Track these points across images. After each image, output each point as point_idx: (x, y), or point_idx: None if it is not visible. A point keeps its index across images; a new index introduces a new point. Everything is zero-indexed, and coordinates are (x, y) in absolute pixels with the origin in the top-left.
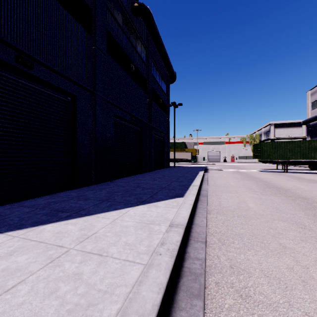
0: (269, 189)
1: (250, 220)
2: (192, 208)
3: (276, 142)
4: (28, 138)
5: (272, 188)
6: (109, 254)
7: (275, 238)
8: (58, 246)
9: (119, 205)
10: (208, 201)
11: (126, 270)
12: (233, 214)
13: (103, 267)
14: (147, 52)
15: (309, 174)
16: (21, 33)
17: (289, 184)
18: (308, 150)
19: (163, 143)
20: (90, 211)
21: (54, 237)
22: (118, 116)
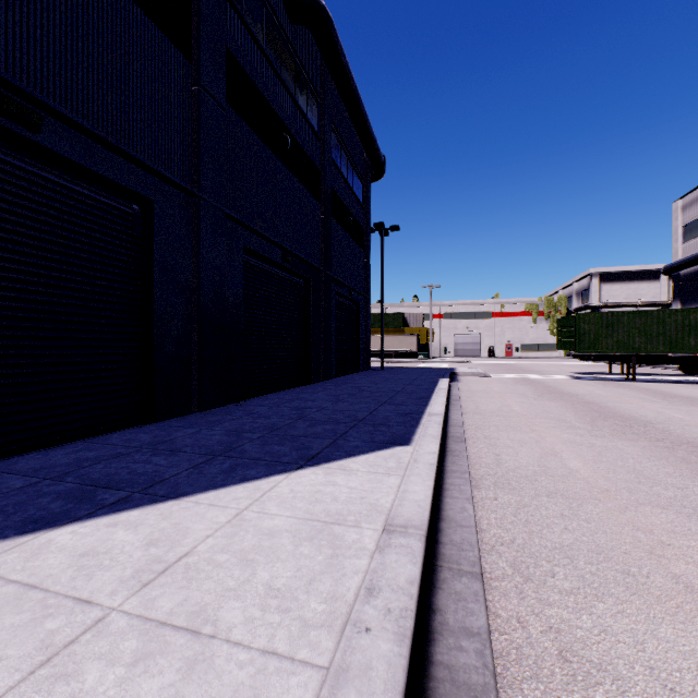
0: (605, 422)
1: (582, 505)
2: (436, 475)
3: (610, 314)
4: (32, 301)
5: (611, 419)
6: (221, 631)
7: (657, 561)
8: (78, 601)
9: (254, 469)
10: (470, 454)
11: (267, 691)
12: (536, 489)
13: (199, 680)
14: (321, 107)
15: (684, 385)
16: (9, 42)
17: (648, 410)
18: (682, 331)
19: (356, 316)
20: (179, 486)
21: (71, 569)
22: (253, 251)
